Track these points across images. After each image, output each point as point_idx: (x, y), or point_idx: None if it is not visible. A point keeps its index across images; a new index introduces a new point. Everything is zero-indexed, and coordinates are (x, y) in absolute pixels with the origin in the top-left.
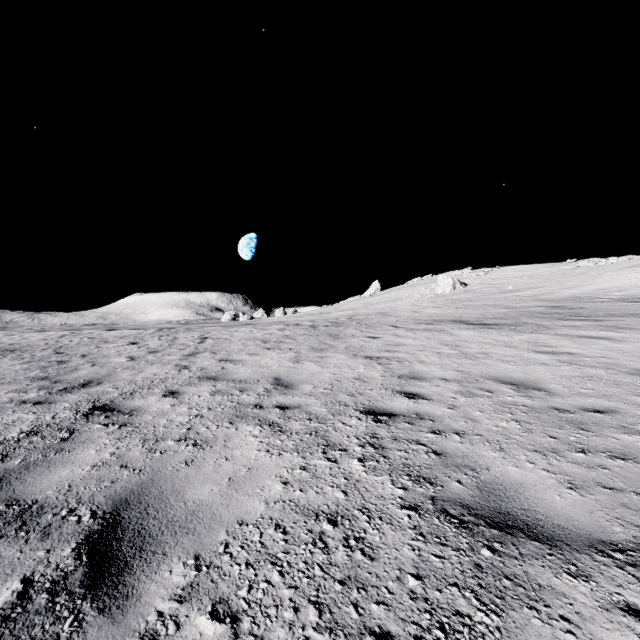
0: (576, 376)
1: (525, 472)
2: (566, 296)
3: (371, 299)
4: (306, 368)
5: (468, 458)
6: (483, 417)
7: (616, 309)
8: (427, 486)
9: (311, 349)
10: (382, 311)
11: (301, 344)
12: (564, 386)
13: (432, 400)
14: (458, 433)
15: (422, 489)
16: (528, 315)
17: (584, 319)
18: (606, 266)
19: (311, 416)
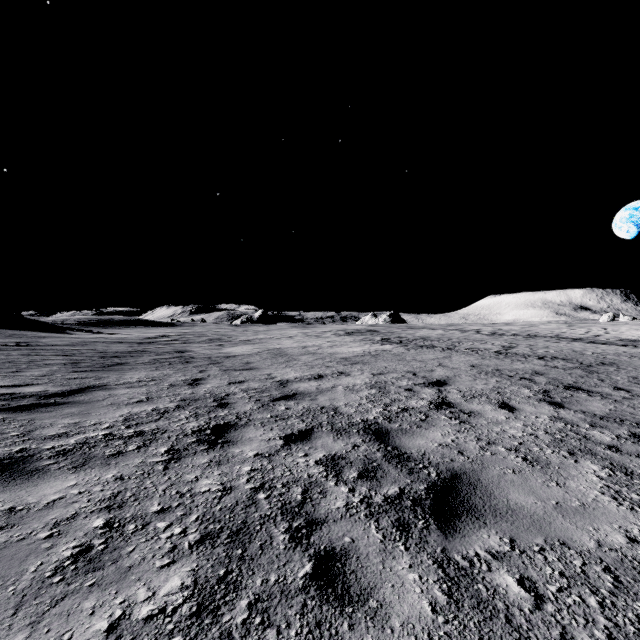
0: None
1: None
2: None
3: None
4: None
5: None
6: None
7: None
8: None
9: None
10: None
11: None
12: None
13: None
14: None
15: None
16: None
17: None
18: None
19: None
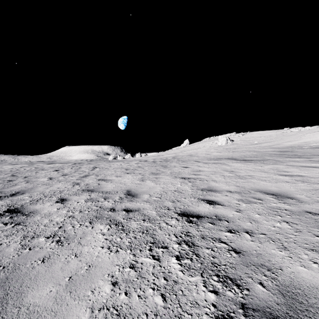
0: (310, 189)
1: (314, 273)
2: (286, 146)
3: (184, 148)
4: (147, 184)
5: (262, 257)
6: (262, 219)
7: (316, 152)
8: (235, 289)
9: (151, 173)
10: (190, 154)
11: (146, 171)
12: (306, 196)
13: (224, 205)
14: (248, 232)
15: (231, 293)
16: (268, 155)
17: (300, 157)
18: (306, 130)
19: (145, 217)
